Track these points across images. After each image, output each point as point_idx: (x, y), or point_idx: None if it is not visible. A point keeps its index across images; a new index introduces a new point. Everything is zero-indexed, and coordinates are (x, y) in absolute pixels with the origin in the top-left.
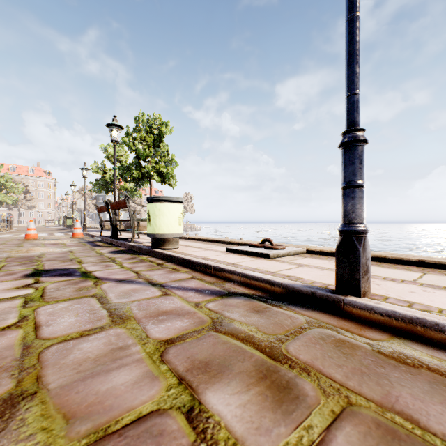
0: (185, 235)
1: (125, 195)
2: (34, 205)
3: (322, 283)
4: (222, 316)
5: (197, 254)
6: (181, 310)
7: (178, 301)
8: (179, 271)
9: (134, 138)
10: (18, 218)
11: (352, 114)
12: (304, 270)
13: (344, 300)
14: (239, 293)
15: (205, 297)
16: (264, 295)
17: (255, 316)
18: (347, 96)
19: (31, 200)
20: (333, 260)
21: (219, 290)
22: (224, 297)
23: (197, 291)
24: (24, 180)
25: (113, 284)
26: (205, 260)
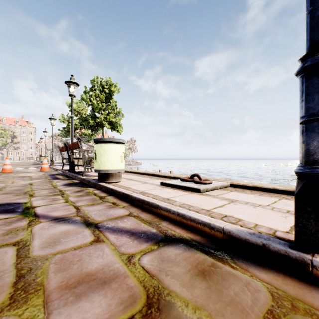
0: (127, 170)
1: (78, 137)
2: (19, 146)
3: (266, 228)
4: (159, 283)
5: (136, 188)
6: (109, 270)
7: (108, 252)
8: (118, 206)
9: (90, 95)
10: (7, 156)
11: (318, 31)
12: (237, 207)
13: (313, 261)
14: (176, 237)
15: (140, 245)
16: (204, 241)
17: (201, 284)
18: (310, 11)
19: (17, 143)
20: (258, 195)
21: (155, 234)
22: (160, 245)
23: (132, 235)
24: (11, 128)
25: (47, 224)
26: (142, 194)
